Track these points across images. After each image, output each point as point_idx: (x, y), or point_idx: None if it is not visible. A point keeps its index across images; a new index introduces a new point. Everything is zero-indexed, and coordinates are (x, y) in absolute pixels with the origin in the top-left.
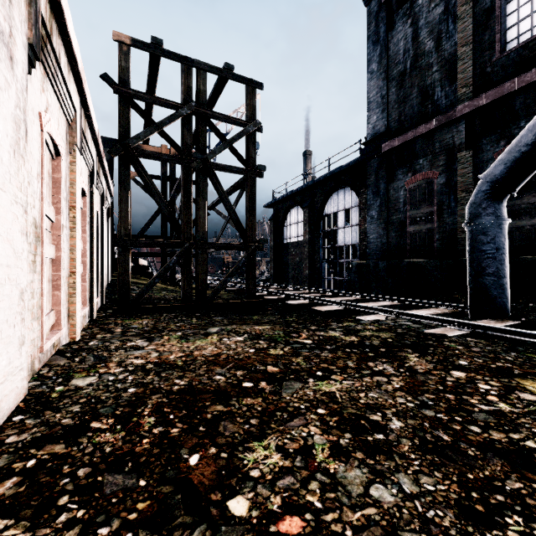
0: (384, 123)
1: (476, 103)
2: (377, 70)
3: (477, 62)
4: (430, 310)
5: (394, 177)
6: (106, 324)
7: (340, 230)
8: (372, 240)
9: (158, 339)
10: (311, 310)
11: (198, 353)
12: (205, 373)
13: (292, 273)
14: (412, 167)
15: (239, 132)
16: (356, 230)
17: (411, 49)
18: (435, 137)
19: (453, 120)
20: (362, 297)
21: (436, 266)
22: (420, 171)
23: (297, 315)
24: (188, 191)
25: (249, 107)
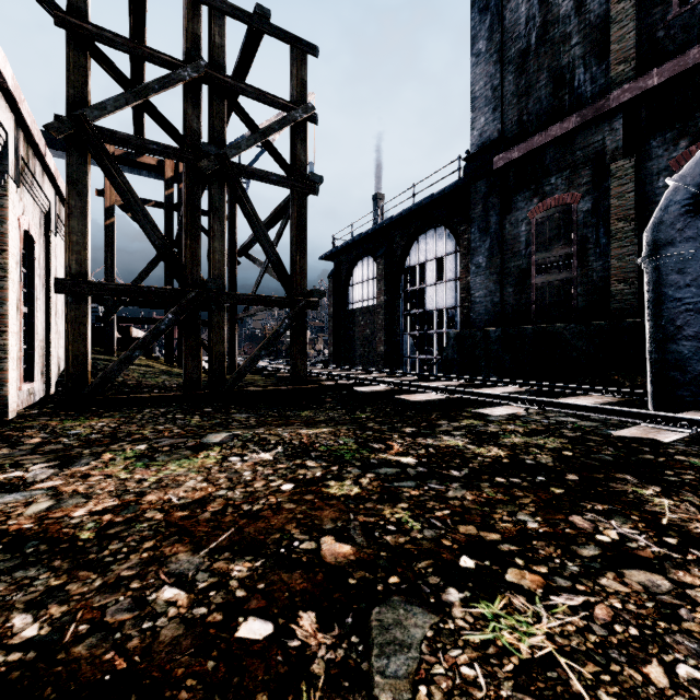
0: (497, 127)
1: (643, 84)
2: (486, 51)
3: (642, 24)
4: (583, 398)
5: (511, 205)
6: (22, 429)
7: (429, 288)
8: (478, 300)
9: (86, 461)
10: (395, 400)
11: (153, 499)
12: (134, 577)
13: (361, 351)
14: (539, 188)
15: (280, 119)
16: (452, 288)
17: (538, 15)
18: (576, 142)
19: (605, 113)
20: (468, 382)
21: (580, 333)
22: (552, 194)
23: (373, 409)
24: (195, 207)
25: (297, 82)
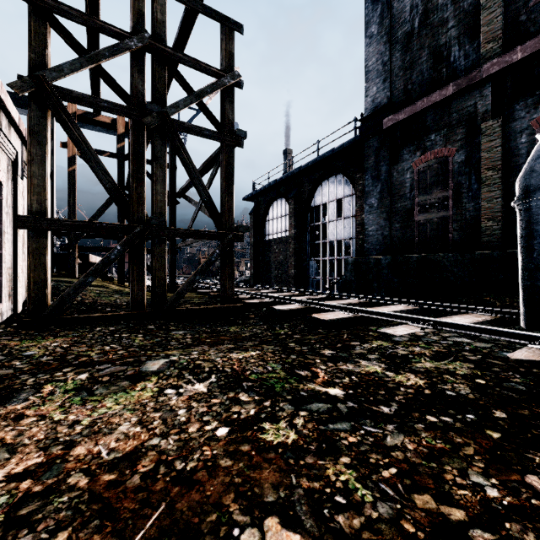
0: (386, 94)
1: (509, 59)
2: (377, 33)
3: (508, 10)
4: (465, 316)
5: (398, 157)
6: None
7: (330, 224)
8: (371, 233)
9: (25, 396)
10: (309, 318)
11: (81, 454)
12: None
13: (275, 273)
14: (421, 144)
15: (212, 84)
16: (349, 223)
17: (420, 4)
18: (452, 106)
19: (476, 83)
20: (364, 300)
21: (456, 261)
22: (432, 148)
23: (290, 325)
24: (140, 156)
25: (226, 54)
